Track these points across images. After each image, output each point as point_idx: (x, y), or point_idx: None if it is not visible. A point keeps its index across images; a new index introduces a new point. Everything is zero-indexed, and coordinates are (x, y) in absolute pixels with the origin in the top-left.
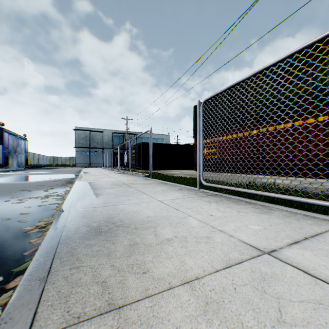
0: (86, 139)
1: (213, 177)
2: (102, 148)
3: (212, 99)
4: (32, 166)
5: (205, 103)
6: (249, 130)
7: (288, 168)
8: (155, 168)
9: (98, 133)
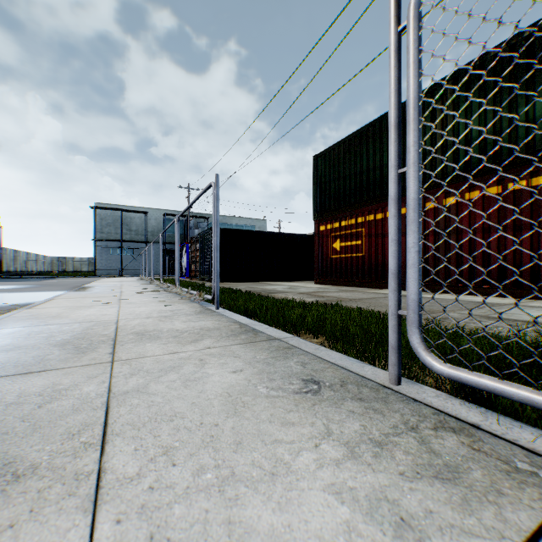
0: (115, 225)
1: (369, 300)
2: (145, 241)
3: (353, 138)
4: (11, 275)
5: (338, 147)
6: (438, 198)
7: (539, 281)
8: (238, 279)
9: (138, 216)
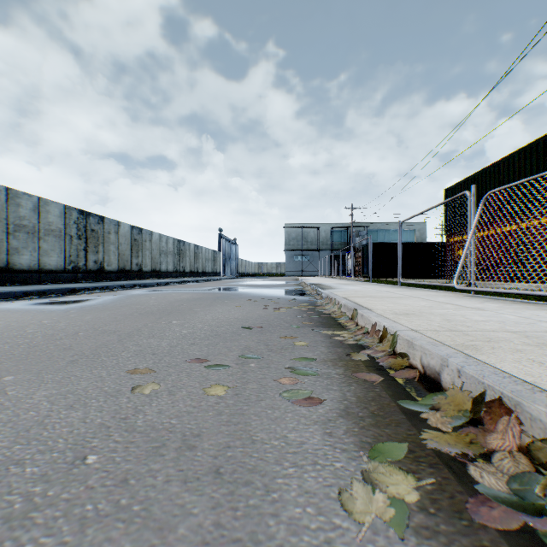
0: (297, 239)
1: None
2: (317, 250)
3: (468, 180)
4: (240, 275)
5: (460, 184)
6: (516, 223)
7: None
8: (389, 277)
9: (312, 230)
